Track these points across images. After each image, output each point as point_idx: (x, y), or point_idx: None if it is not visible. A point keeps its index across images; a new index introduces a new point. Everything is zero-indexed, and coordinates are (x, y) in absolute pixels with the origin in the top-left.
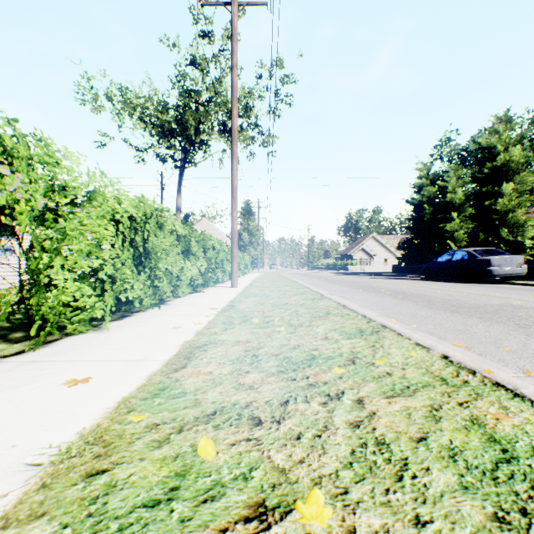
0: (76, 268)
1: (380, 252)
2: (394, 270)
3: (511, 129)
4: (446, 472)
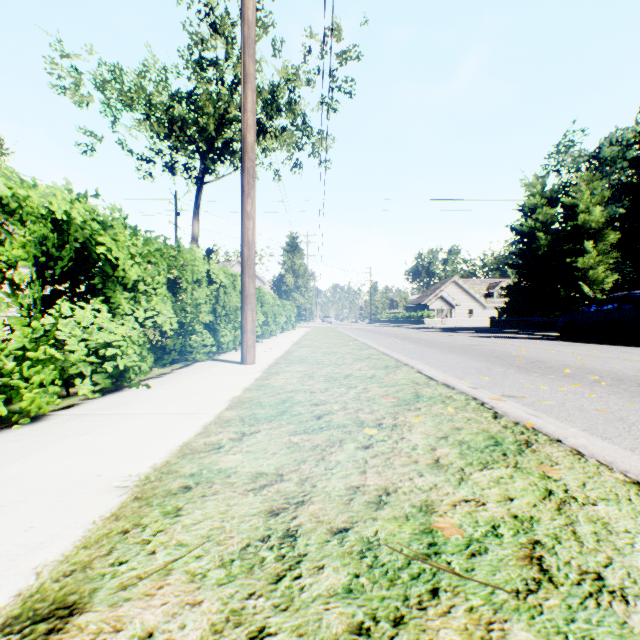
0: None
1: (464, 301)
2: (492, 325)
3: None
4: None
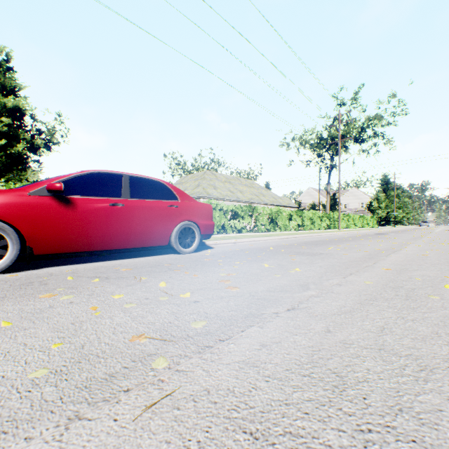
0: (306, 223)
1: None
2: None
3: None
4: (327, 232)
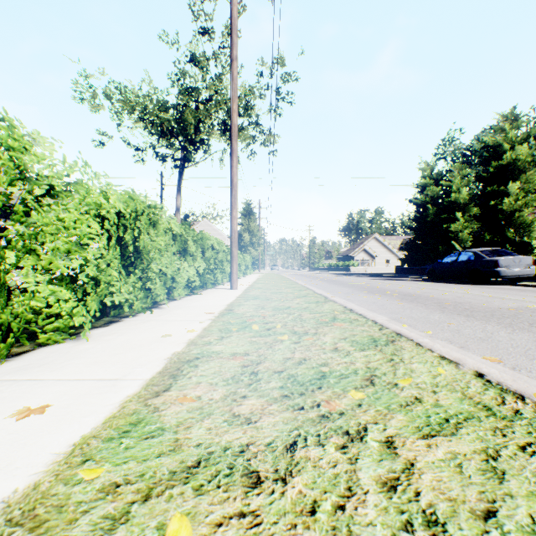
0: (51, 269)
1: (382, 253)
2: (397, 271)
3: (517, 127)
4: None
